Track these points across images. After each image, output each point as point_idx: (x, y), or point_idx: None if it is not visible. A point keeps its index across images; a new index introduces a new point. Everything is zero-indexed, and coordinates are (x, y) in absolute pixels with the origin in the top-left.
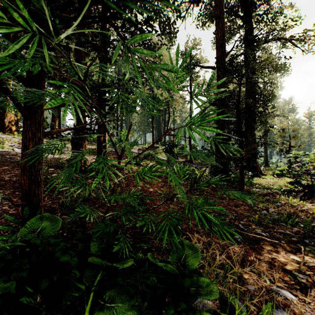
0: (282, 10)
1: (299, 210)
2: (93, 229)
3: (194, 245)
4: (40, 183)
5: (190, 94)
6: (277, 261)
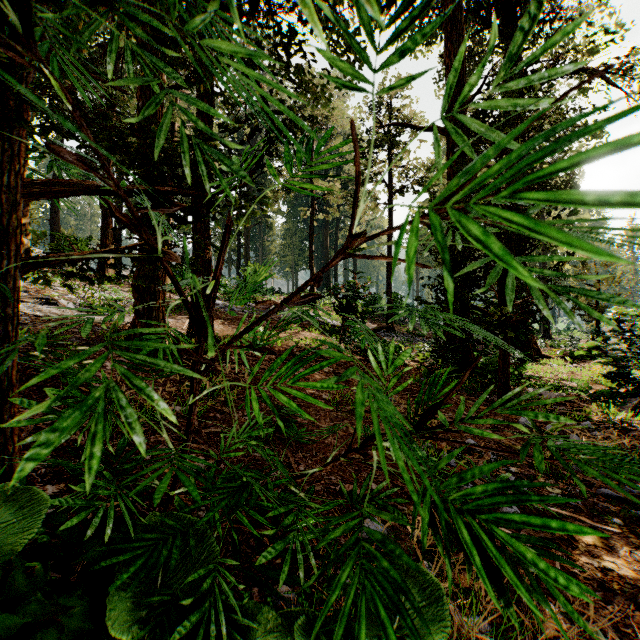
0: (582, 12)
1: (637, 438)
2: (118, 557)
3: (426, 574)
4: (9, 392)
5: (388, 190)
6: (617, 579)
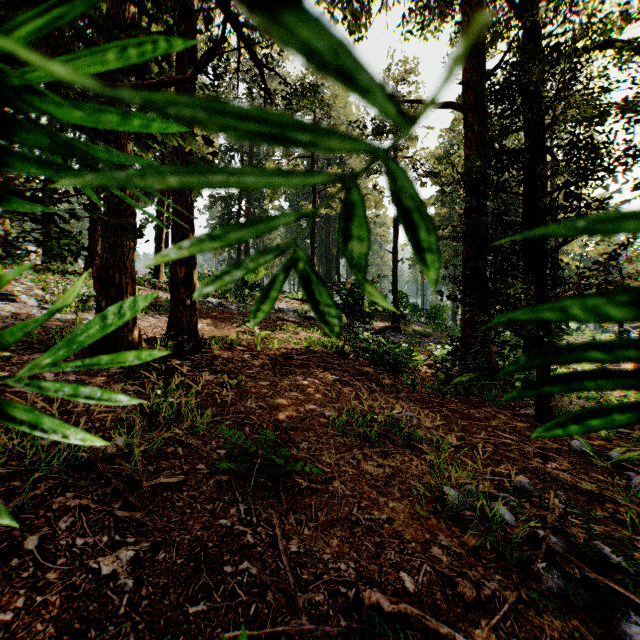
0: None
1: None
2: None
3: None
4: None
5: None
6: None
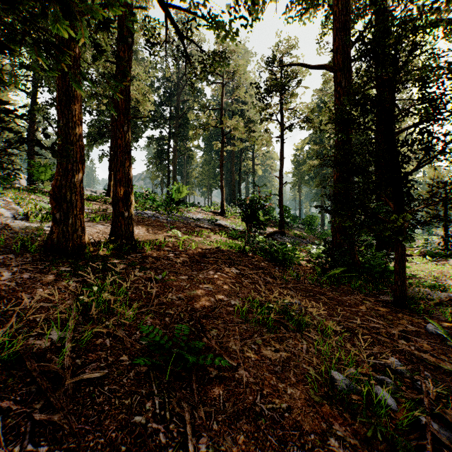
0: None
1: None
2: None
3: None
4: None
5: (280, 126)
6: None
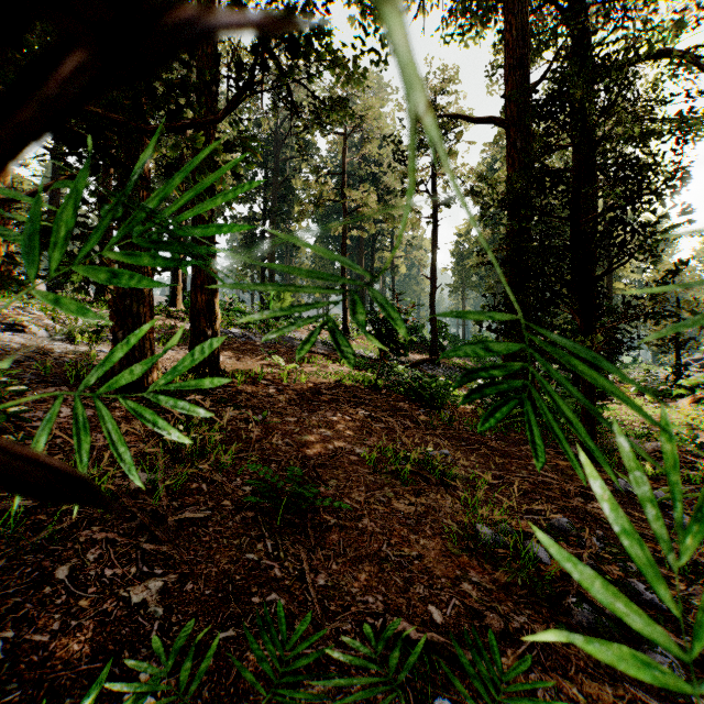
0: None
1: None
2: None
3: None
4: None
5: (432, 201)
6: None
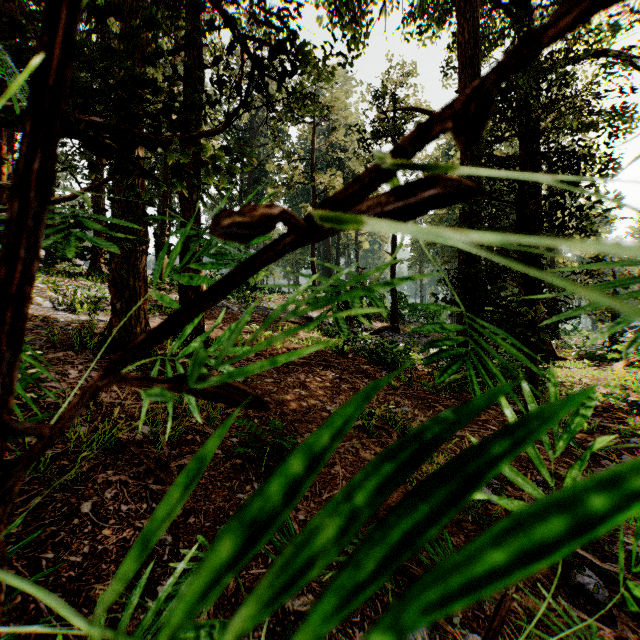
0: None
1: None
2: None
3: None
4: None
5: None
6: None
